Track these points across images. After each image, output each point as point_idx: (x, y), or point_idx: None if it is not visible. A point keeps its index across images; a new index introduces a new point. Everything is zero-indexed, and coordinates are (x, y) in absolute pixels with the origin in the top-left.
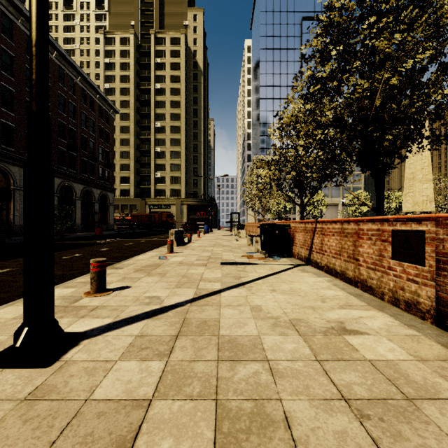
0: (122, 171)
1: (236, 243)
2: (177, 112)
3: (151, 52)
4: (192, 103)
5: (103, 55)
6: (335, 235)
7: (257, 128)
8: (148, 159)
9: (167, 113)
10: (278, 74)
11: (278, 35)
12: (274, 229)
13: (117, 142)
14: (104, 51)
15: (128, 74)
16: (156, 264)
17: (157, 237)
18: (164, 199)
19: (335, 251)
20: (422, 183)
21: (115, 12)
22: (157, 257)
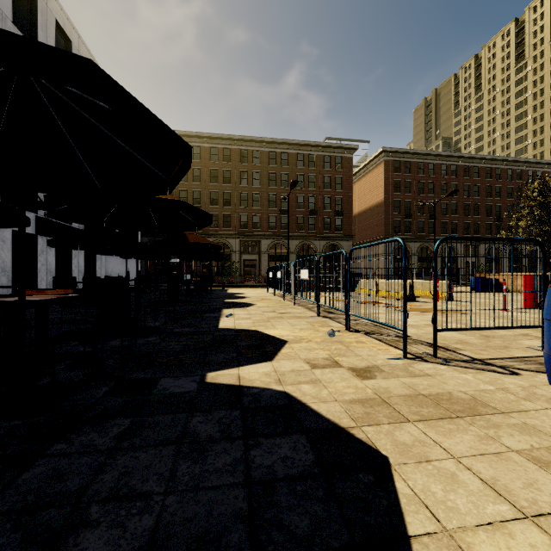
0: None
1: None
2: None
3: None
4: None
5: None
6: None
7: None
8: None
9: None
10: None
11: None
12: None
13: None
14: None
15: None
16: None
17: None
18: None
19: None
20: None
21: None
22: None
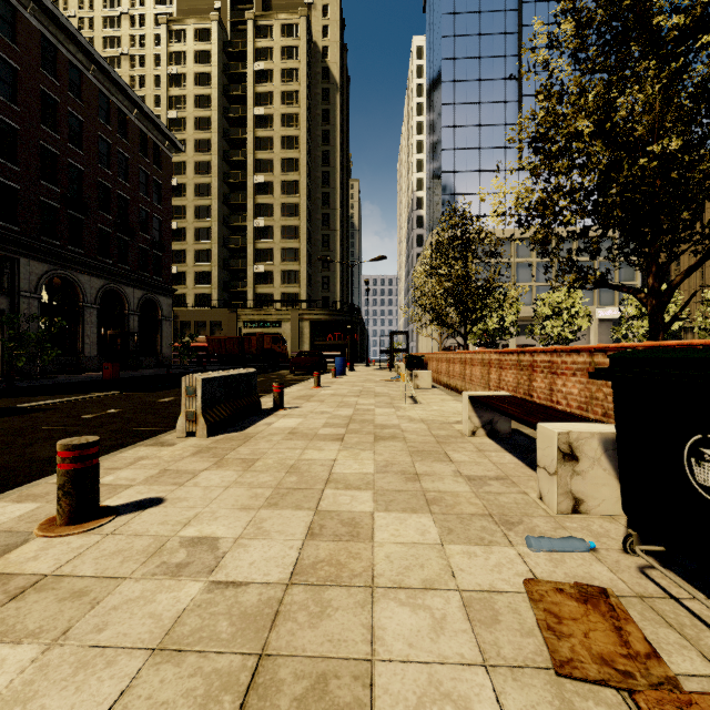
0: (197, 263)
1: (415, 413)
2: (293, 156)
3: (248, 51)
4: (319, 142)
5: (167, 61)
6: None
7: (437, 182)
8: (242, 241)
9: (276, 159)
10: (477, 81)
11: (475, 9)
12: None
13: (189, 212)
14: (168, 54)
15: (208, 92)
16: None
17: None
18: (269, 311)
19: None
20: None
21: None
22: None
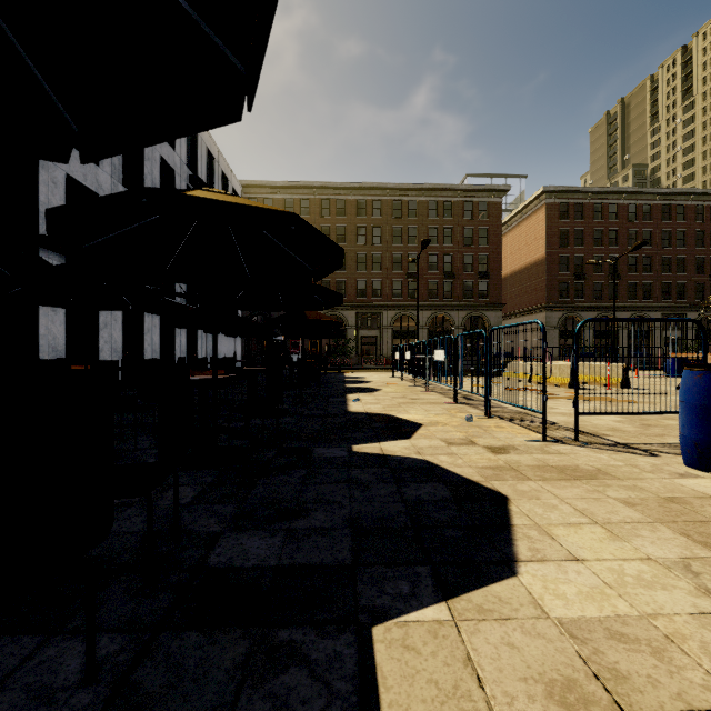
0: None
1: None
2: None
3: None
4: None
5: None
6: None
7: None
8: None
9: None
10: None
11: None
12: None
13: None
14: None
15: None
16: None
17: None
18: None
19: None
20: None
21: None
22: None
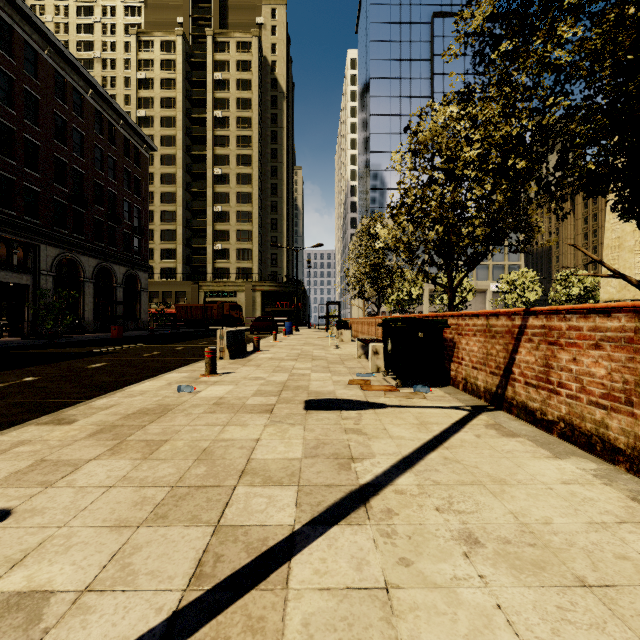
0: (164, 241)
1: (335, 352)
2: (247, 153)
3: (208, 62)
4: (269, 141)
5: (136, 67)
6: (606, 347)
7: (367, 178)
8: (203, 223)
9: (232, 155)
10: (398, 97)
11: (397, 39)
12: (416, 330)
13: (156, 197)
14: (137, 61)
15: (173, 96)
16: (161, 409)
17: (208, 341)
18: (226, 283)
19: (606, 390)
20: (634, 253)
21: (154, 3)
22: (179, 385)
